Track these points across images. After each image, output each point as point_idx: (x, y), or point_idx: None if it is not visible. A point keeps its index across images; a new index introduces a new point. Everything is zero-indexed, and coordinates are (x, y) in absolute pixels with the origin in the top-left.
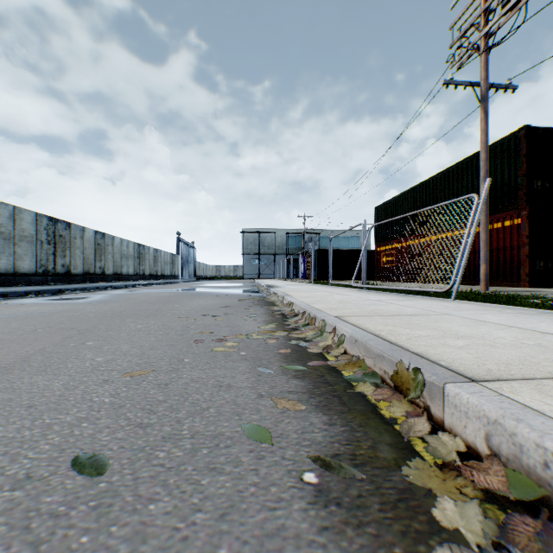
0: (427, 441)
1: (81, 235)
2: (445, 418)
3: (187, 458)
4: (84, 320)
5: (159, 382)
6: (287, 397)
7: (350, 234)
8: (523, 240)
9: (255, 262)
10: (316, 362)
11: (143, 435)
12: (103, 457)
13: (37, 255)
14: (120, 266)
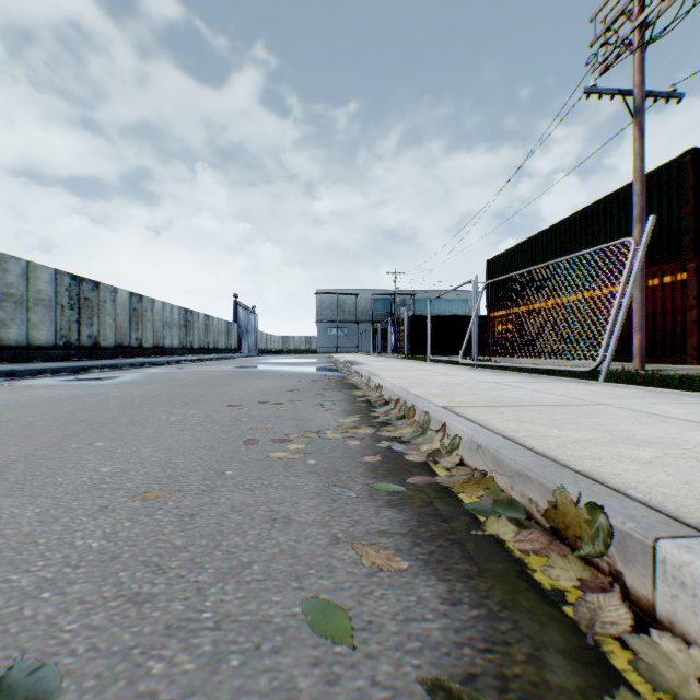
0: (631, 647)
1: (113, 298)
2: (657, 601)
3: (200, 677)
4: (101, 409)
5: (182, 511)
6: (377, 542)
7: (454, 296)
8: (689, 302)
9: (332, 331)
10: (419, 478)
11: (135, 621)
12: (53, 672)
13: (57, 323)
14: (162, 337)
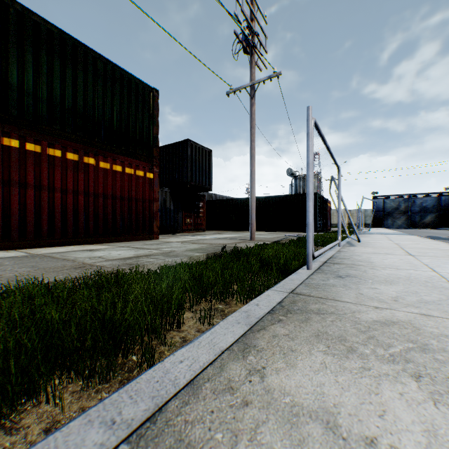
0: None
1: None
2: None
3: None
4: None
5: None
6: None
7: None
8: (157, 196)
9: None
10: None
11: None
12: None
13: None
14: None
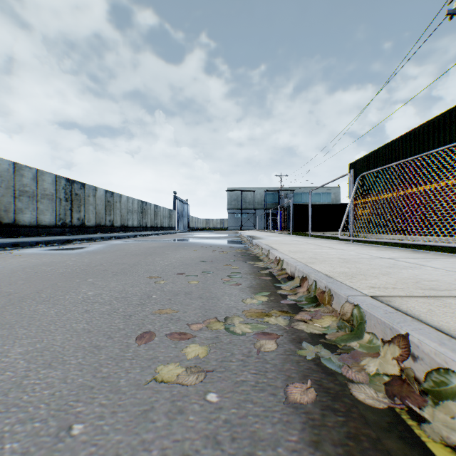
0: None
1: (93, 194)
2: None
3: None
4: (41, 280)
5: None
6: None
7: (321, 191)
8: None
9: (238, 216)
10: None
11: None
12: None
13: (56, 210)
14: (126, 219)
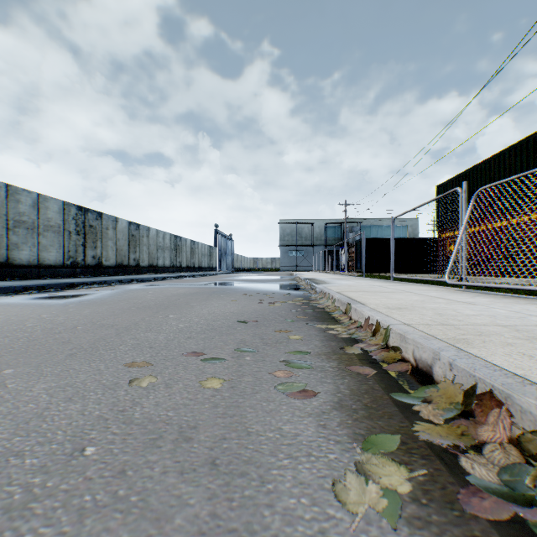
0: None
1: (113, 226)
2: None
3: None
4: None
5: None
6: None
7: (395, 223)
8: None
9: (292, 253)
10: None
11: None
12: None
13: (64, 246)
14: (155, 258)
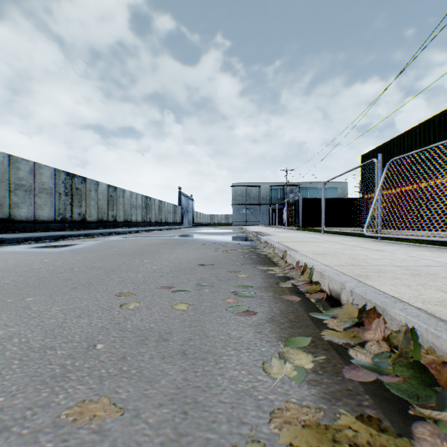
0: None
1: (95, 188)
2: None
3: None
4: None
5: None
6: None
7: (328, 185)
8: None
9: (242, 211)
10: None
11: None
12: None
13: (55, 205)
14: (130, 215)
